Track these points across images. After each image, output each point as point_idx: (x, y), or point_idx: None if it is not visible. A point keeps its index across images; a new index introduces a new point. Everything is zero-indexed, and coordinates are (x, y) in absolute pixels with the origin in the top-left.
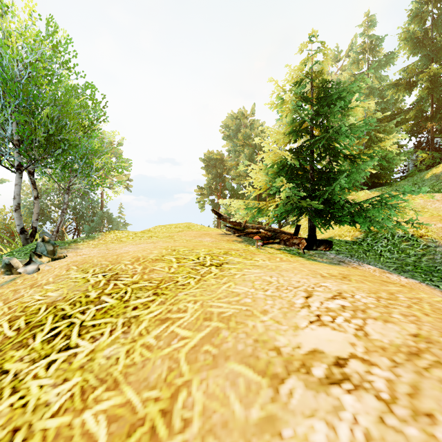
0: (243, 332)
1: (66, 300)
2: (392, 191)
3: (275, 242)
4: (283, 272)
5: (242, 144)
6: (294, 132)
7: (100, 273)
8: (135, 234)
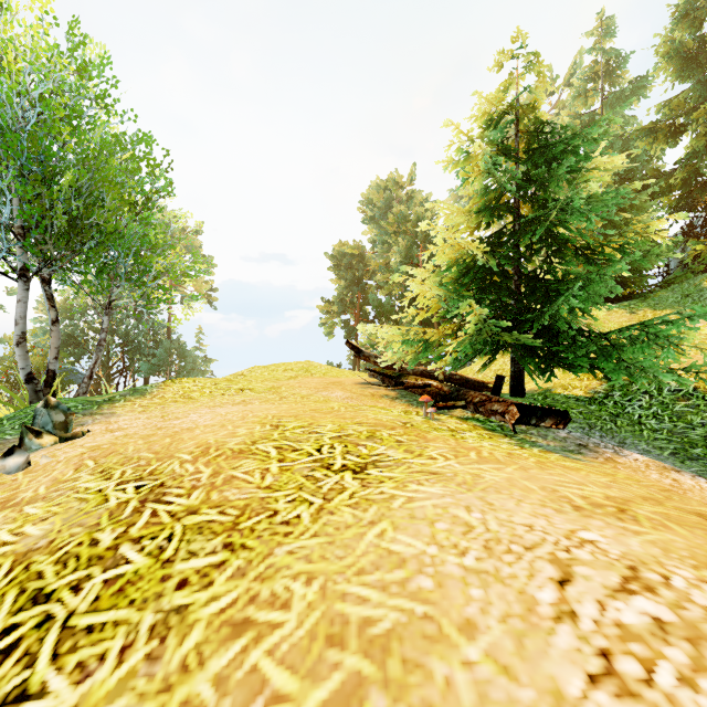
0: (423, 704)
1: (53, 549)
2: (648, 308)
3: (457, 406)
4: (491, 495)
5: (395, 231)
6: (487, 211)
7: (132, 480)
8: (215, 384)
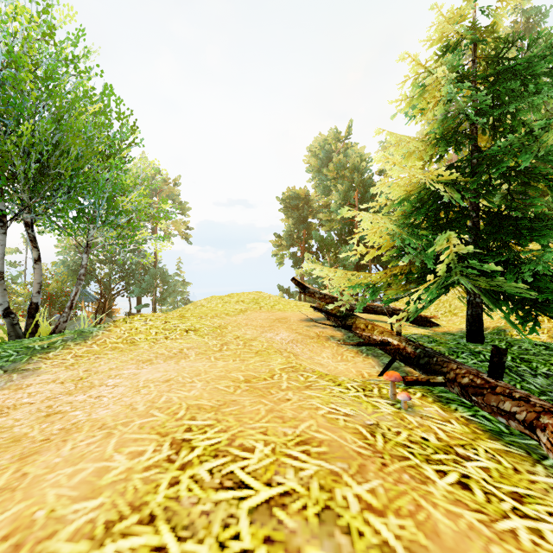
0: None
1: None
2: None
3: (433, 383)
4: None
5: (334, 177)
6: (441, 144)
7: None
8: (164, 323)
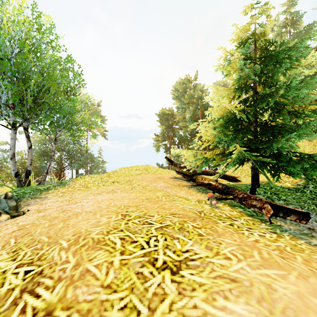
0: None
1: None
2: None
3: (228, 198)
4: None
5: (188, 102)
6: (239, 90)
7: (26, 264)
8: (101, 179)
